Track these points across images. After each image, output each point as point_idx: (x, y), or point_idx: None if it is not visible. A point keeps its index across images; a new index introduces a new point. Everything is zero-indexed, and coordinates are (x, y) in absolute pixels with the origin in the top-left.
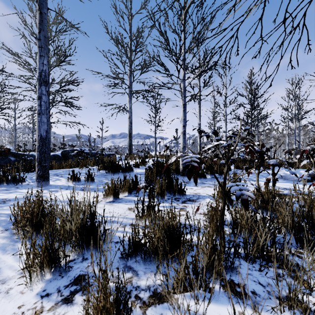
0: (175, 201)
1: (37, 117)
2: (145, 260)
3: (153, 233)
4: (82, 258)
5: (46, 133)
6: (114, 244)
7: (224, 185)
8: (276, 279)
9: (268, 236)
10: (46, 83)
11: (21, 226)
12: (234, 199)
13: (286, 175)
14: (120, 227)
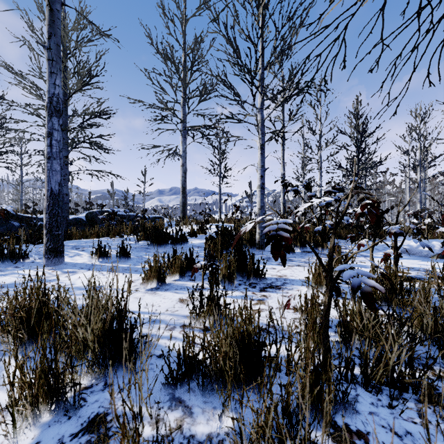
0: (250, 288)
1: (46, 163)
2: (205, 389)
3: (216, 344)
4: (104, 384)
5: (59, 187)
6: (155, 359)
7: (330, 268)
8: (428, 432)
9: (404, 351)
10: (59, 113)
11: (10, 331)
12: (344, 289)
13: (411, 248)
14: (166, 330)
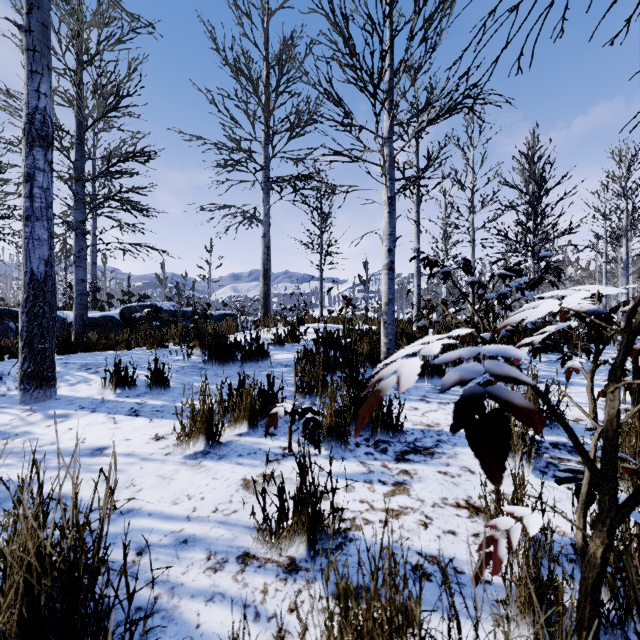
0: (378, 453)
1: (23, 226)
2: None
3: None
4: None
5: (46, 267)
6: None
7: (612, 472)
8: None
9: None
10: (47, 141)
11: None
12: (639, 521)
13: None
14: (205, 568)
